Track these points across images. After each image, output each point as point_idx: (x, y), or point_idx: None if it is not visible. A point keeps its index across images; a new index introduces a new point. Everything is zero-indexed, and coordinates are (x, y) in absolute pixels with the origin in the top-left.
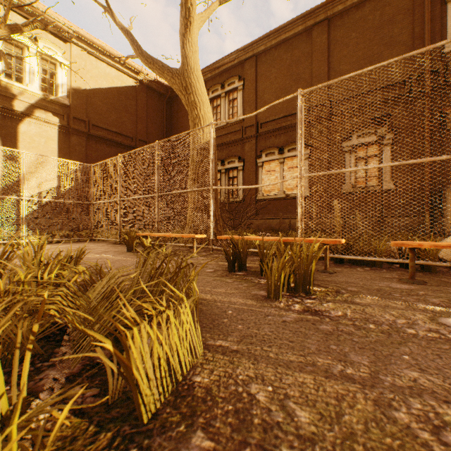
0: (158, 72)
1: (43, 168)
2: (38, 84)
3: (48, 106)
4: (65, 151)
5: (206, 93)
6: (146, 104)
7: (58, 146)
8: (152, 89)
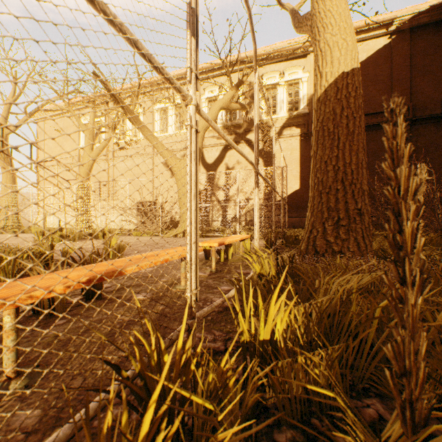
0: (302, 32)
1: (288, 175)
2: (285, 109)
3: (292, 122)
4: (305, 156)
5: (337, 5)
6: (408, 55)
7: (300, 153)
8: (420, 26)
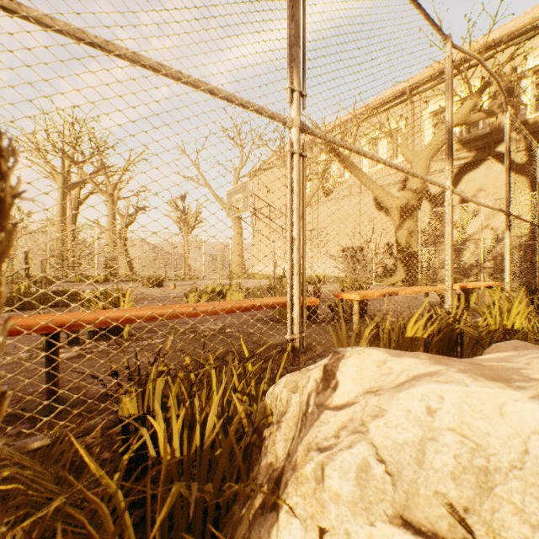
0: None
1: None
2: None
3: None
4: None
5: None
6: None
7: None
8: None
